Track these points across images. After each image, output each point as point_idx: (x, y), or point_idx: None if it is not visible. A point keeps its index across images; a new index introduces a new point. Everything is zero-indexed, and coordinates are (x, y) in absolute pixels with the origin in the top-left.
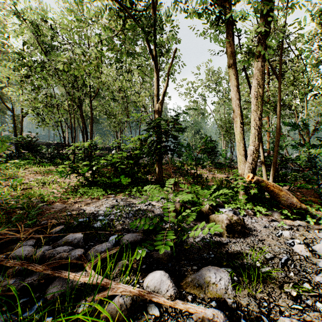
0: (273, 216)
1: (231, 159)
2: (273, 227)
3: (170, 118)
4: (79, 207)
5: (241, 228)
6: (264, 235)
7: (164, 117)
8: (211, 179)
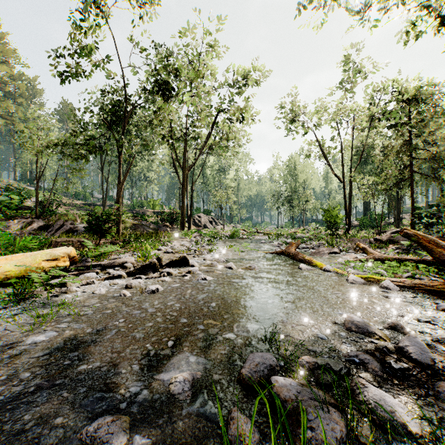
0: None
1: None
2: None
3: None
4: None
5: None
6: None
7: None
8: None
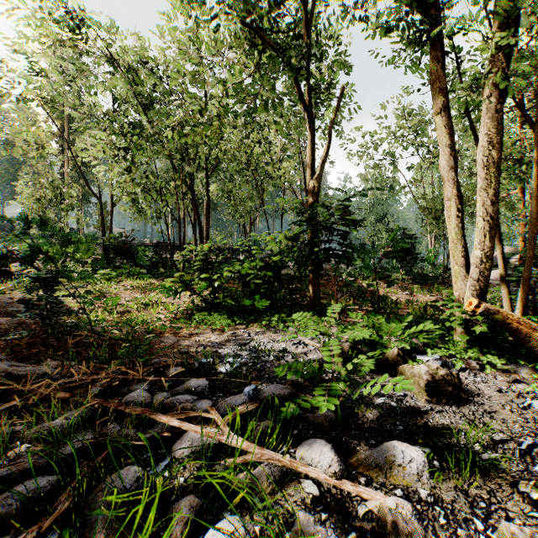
0: (519, 373)
1: (445, 268)
2: (516, 392)
3: (333, 197)
4: (197, 341)
5: (452, 390)
6: (496, 405)
7: (322, 196)
8: (405, 304)
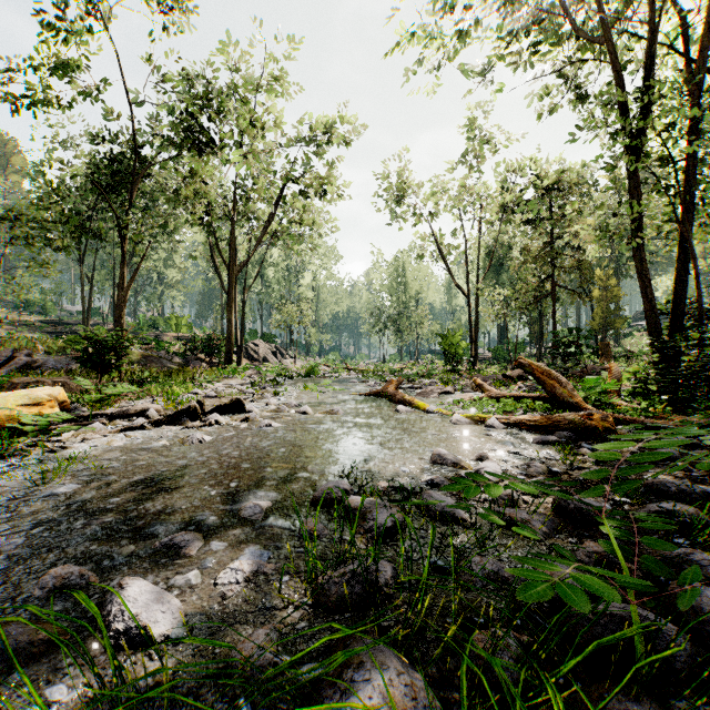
0: None
1: None
2: None
3: None
4: None
5: None
6: None
7: None
8: None
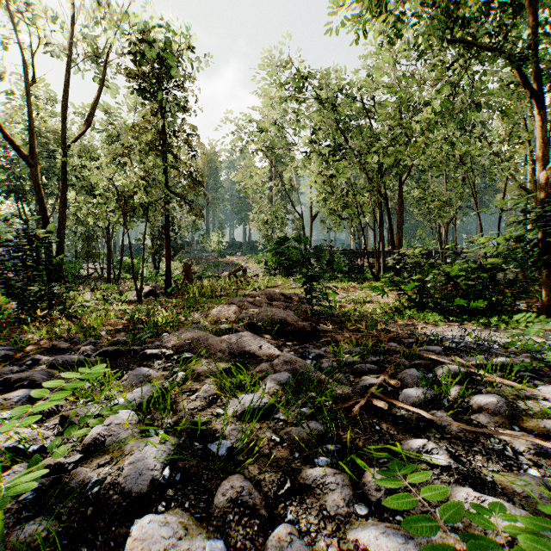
0: None
1: None
2: None
3: None
4: (415, 329)
5: None
6: None
7: None
8: None
